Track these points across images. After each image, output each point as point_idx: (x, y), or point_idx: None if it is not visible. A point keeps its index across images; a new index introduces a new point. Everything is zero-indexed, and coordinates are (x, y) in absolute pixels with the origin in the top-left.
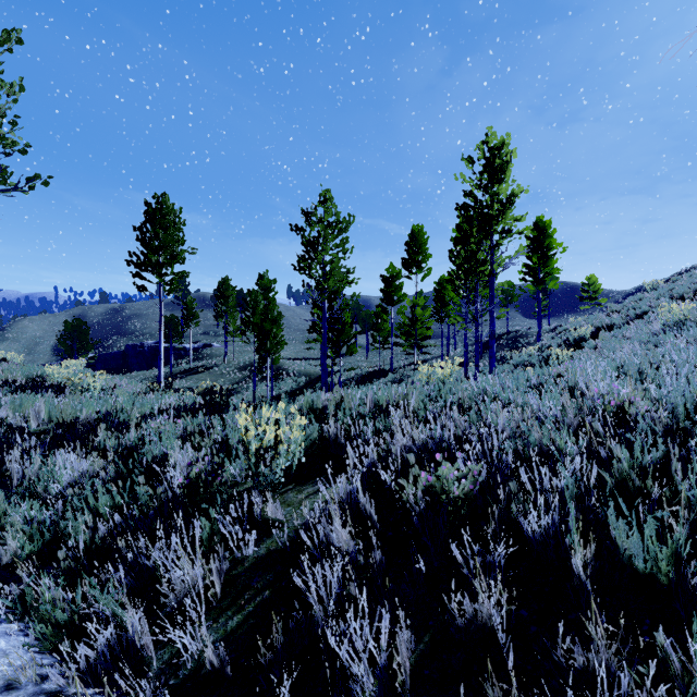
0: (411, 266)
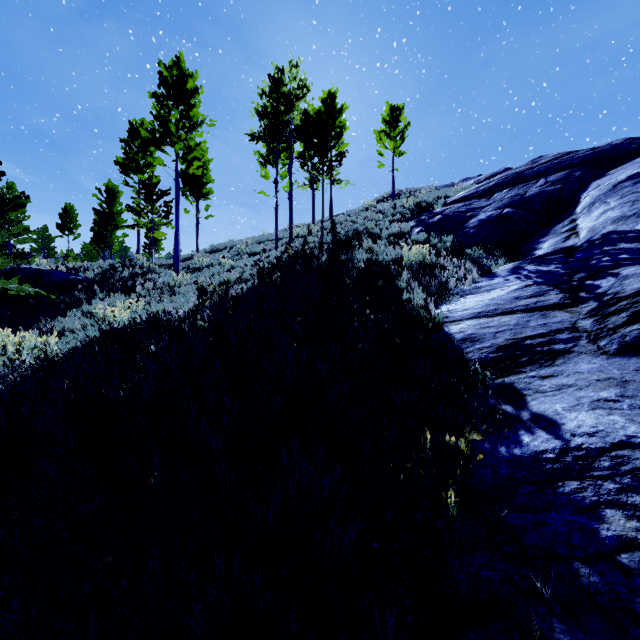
0: (64, 229)
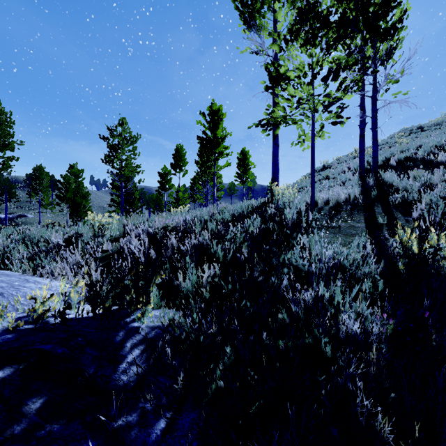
0: (176, 168)
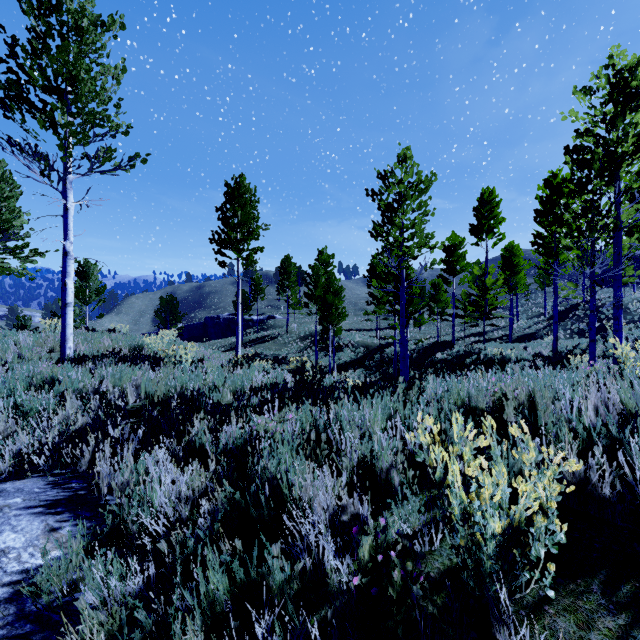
0: (480, 232)
